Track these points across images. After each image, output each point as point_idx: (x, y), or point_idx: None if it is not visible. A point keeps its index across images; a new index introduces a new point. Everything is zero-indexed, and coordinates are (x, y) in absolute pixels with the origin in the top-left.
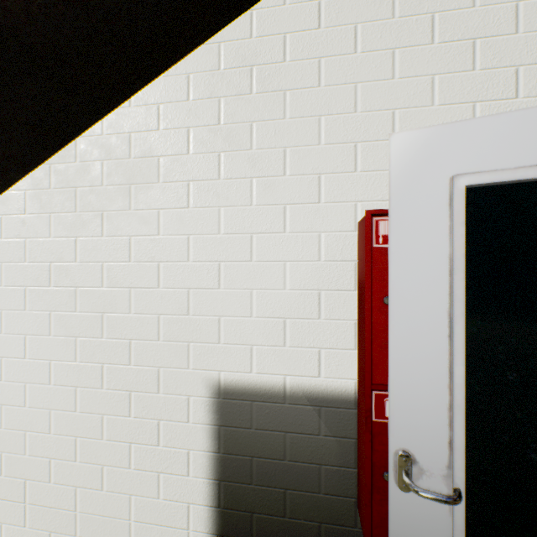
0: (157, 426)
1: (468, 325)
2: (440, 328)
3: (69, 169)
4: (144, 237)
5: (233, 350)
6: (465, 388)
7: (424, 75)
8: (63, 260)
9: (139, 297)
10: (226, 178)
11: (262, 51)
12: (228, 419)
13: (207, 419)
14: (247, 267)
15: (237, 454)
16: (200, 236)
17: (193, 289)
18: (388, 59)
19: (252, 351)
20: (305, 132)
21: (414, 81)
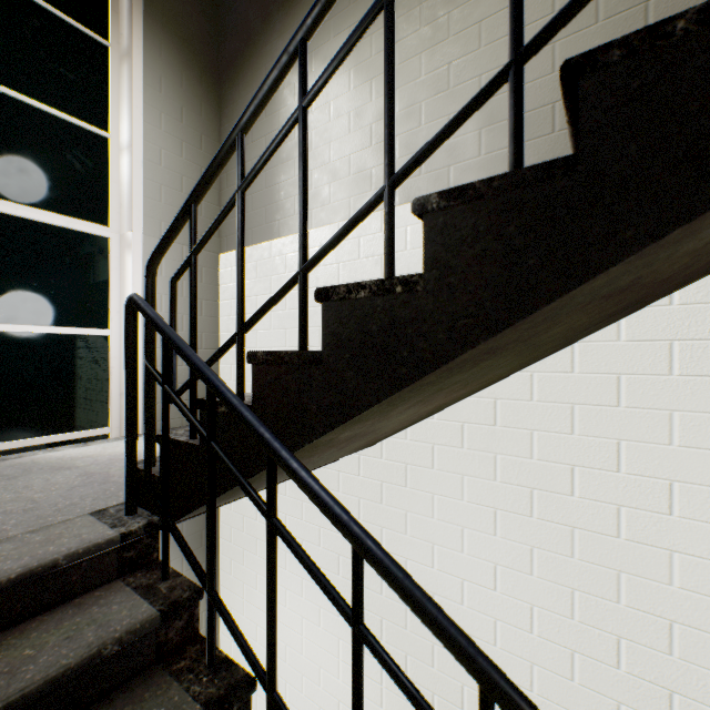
0: None
1: None
2: None
3: (560, 379)
4: (699, 487)
5: None
6: None
7: None
8: (551, 489)
9: (688, 567)
10: None
11: None
12: None
13: None
14: None
15: None
16: None
17: None
18: None
19: None
20: None
21: None
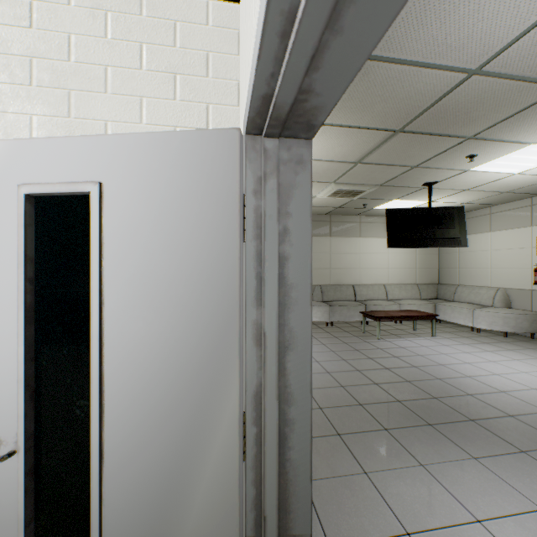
0: None
1: (40, 311)
2: (14, 315)
3: None
4: None
5: None
6: (38, 364)
7: (134, 95)
8: None
9: None
10: None
11: None
12: None
13: None
14: None
15: None
16: None
17: None
18: (101, 74)
19: None
20: (16, 128)
21: (126, 99)
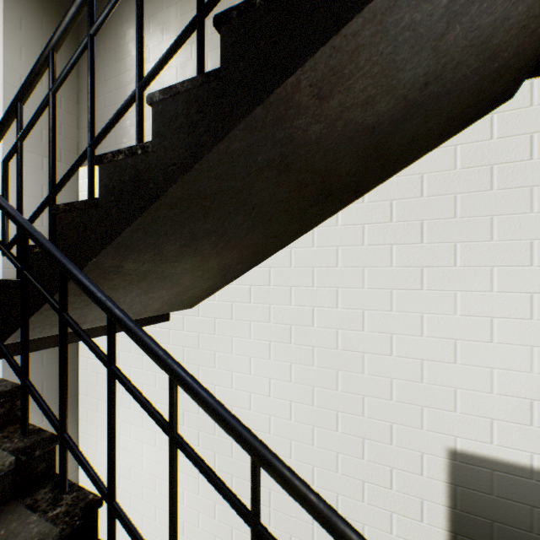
0: (389, 472)
1: None
2: None
3: (306, 252)
4: (377, 312)
5: (470, 420)
6: None
7: None
8: (301, 324)
9: (372, 361)
10: (463, 265)
11: (503, 151)
12: (465, 481)
13: (441, 477)
14: (487, 347)
15: (475, 514)
16: (434, 315)
17: (426, 361)
18: None
19: (492, 425)
20: None
21: None
